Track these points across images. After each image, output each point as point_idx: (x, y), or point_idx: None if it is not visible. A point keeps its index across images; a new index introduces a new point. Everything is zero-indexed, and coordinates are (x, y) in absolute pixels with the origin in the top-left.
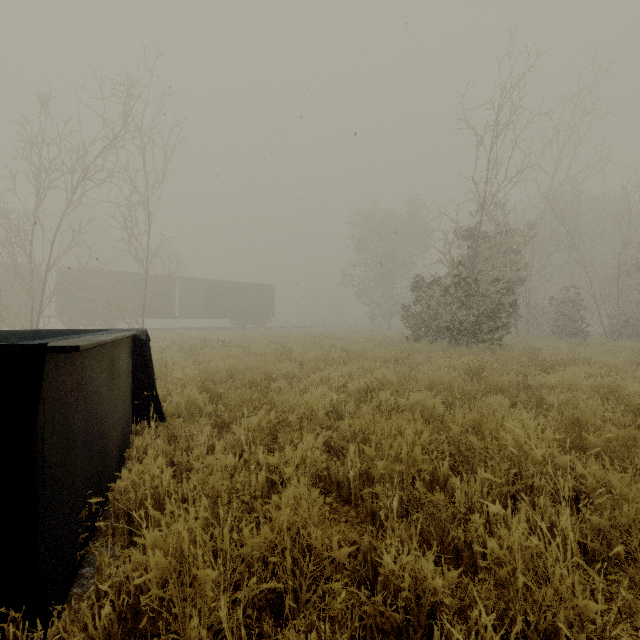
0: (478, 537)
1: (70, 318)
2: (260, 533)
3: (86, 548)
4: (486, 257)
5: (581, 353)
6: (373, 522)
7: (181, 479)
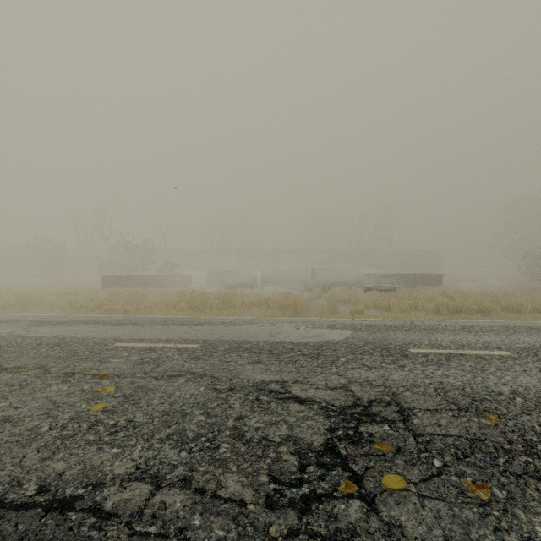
0: None
1: None
2: None
3: None
4: None
5: None
6: None
7: None
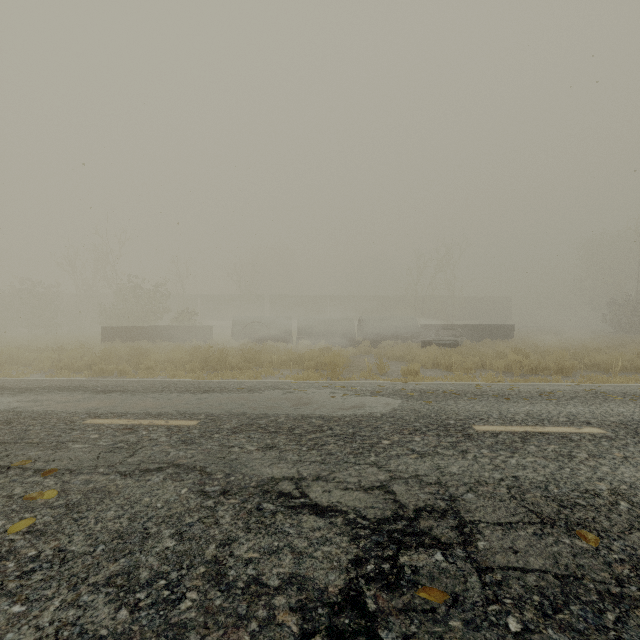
0: None
1: None
2: None
3: None
4: None
5: None
6: None
7: None
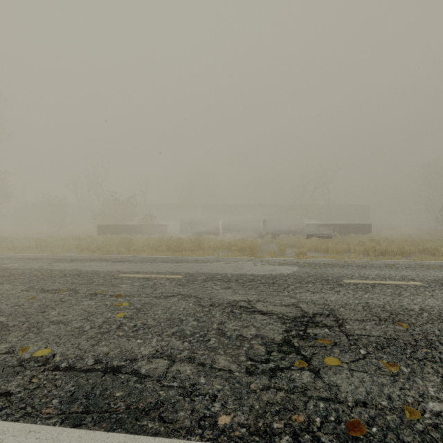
0: None
1: None
2: None
3: None
4: None
5: None
6: None
7: None
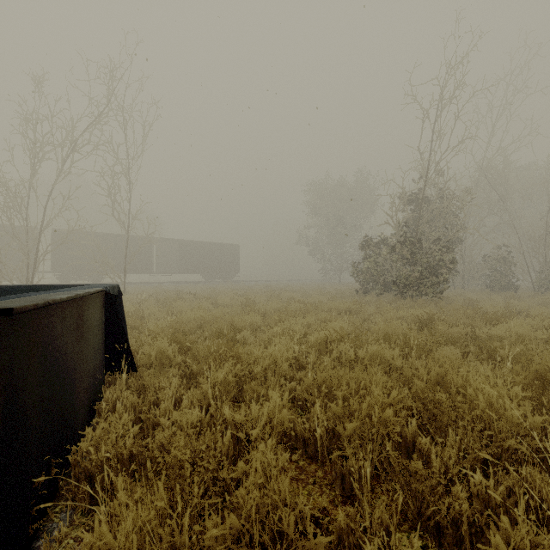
0: (462, 513)
1: (63, 273)
2: (225, 504)
3: (43, 516)
4: (428, 219)
5: (517, 305)
6: (343, 486)
7: (148, 434)
